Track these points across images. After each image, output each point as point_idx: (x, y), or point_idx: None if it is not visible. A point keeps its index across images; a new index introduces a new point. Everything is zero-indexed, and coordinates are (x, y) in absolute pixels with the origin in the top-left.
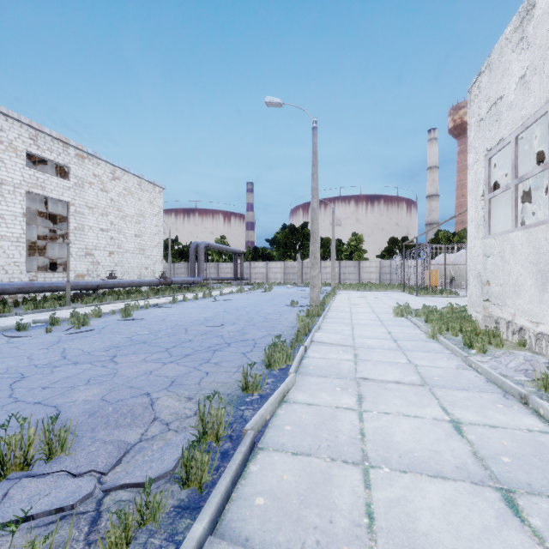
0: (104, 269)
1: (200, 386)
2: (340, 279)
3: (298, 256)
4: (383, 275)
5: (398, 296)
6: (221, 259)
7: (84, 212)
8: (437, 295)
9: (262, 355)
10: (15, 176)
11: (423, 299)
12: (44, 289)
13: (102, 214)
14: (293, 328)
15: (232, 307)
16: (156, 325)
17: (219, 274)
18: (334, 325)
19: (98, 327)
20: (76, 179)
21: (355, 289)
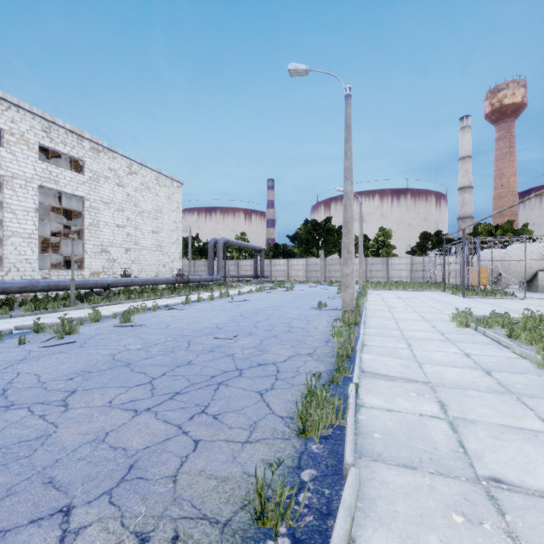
0: (120, 267)
1: (174, 488)
2: (367, 277)
3: (322, 253)
4: (414, 273)
5: (440, 297)
6: (241, 256)
7: (99, 207)
8: (490, 296)
9: (290, 398)
10: (27, 169)
11: (474, 302)
12: (49, 288)
13: (118, 209)
14: (327, 343)
15: (249, 310)
16: (155, 335)
17: (239, 272)
18: (382, 339)
19: (86, 336)
20: (91, 173)
21: (386, 288)
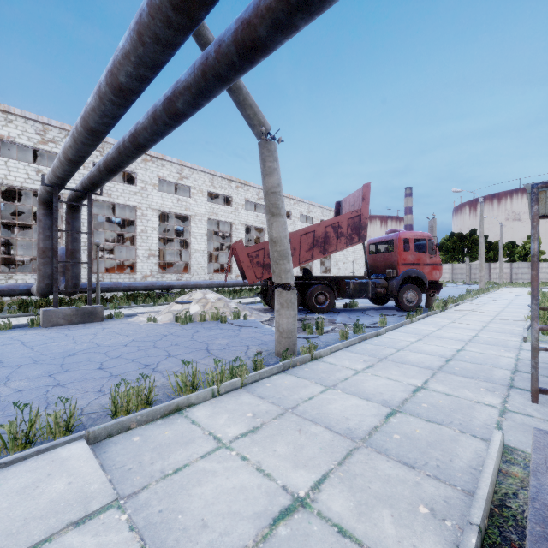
0: (341, 272)
1: None
2: (512, 278)
3: (467, 260)
4: None
5: None
6: None
7: None
8: None
9: None
10: None
11: None
12: None
13: None
14: None
15: None
16: None
17: None
18: (491, 296)
19: None
20: None
21: (522, 286)
